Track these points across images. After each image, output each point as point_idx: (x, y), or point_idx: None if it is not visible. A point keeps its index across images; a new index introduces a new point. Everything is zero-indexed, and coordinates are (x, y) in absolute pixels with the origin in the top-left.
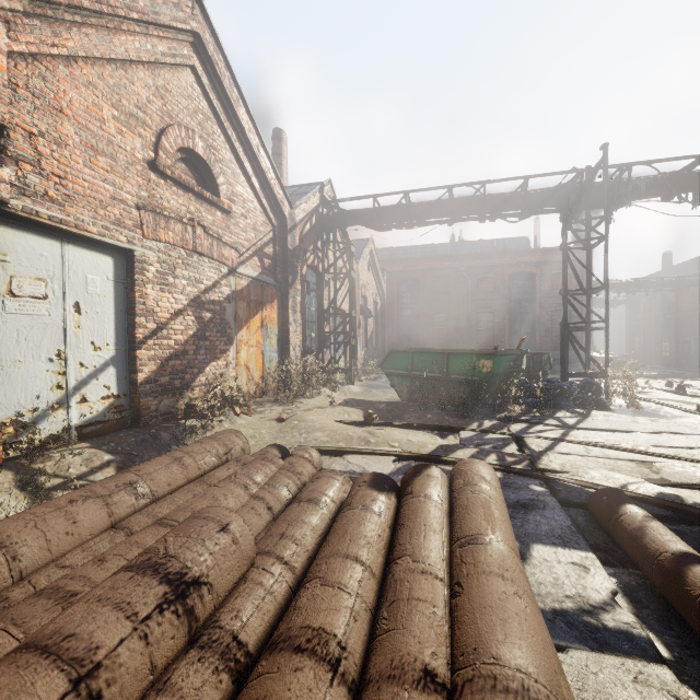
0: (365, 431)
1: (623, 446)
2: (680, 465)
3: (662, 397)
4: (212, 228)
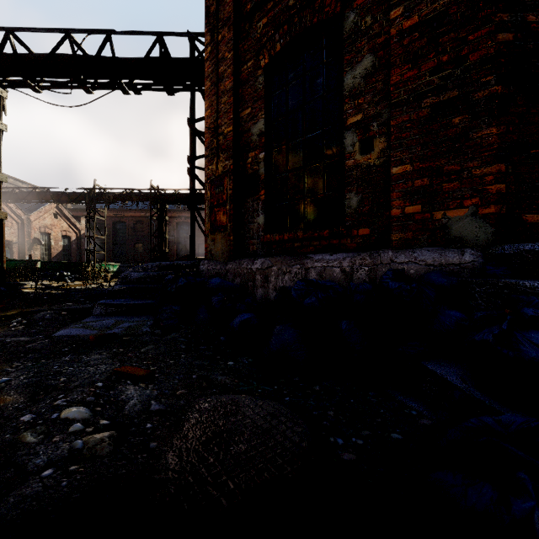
0: None
1: None
2: None
3: None
4: None
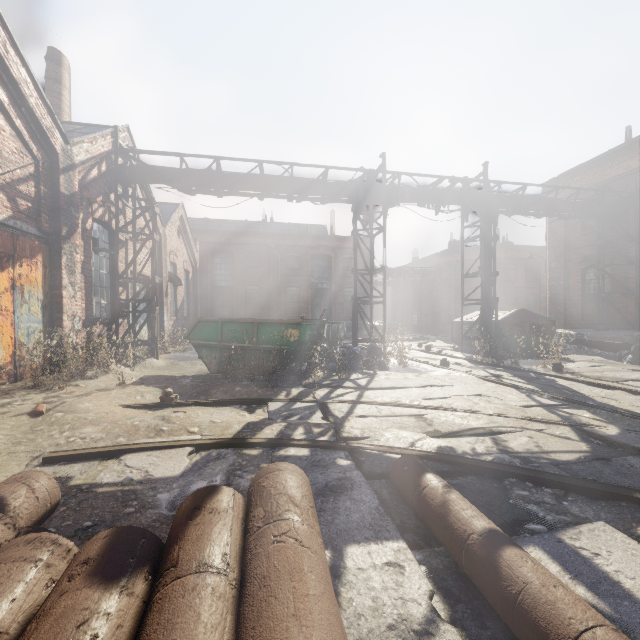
0: (158, 417)
1: (404, 402)
2: (444, 415)
3: (418, 356)
4: None
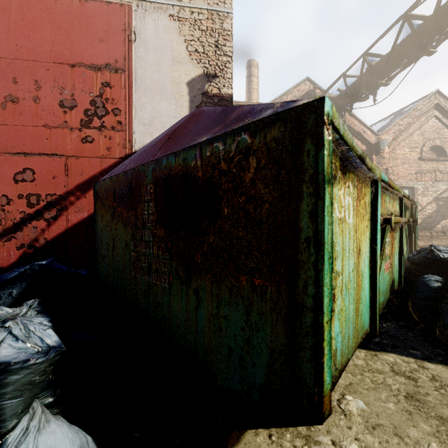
0: None
1: None
2: None
3: None
4: (443, 169)
